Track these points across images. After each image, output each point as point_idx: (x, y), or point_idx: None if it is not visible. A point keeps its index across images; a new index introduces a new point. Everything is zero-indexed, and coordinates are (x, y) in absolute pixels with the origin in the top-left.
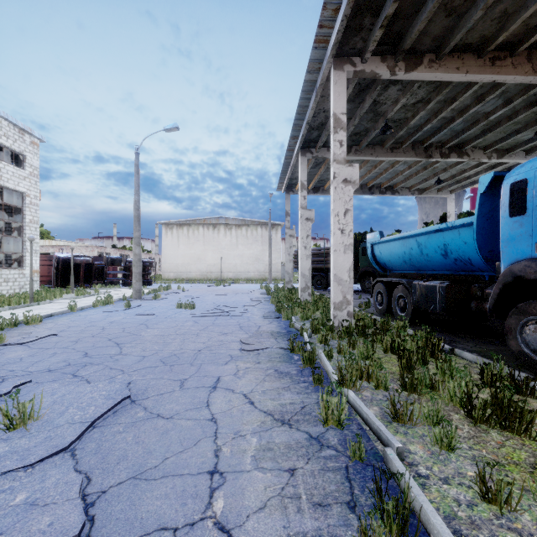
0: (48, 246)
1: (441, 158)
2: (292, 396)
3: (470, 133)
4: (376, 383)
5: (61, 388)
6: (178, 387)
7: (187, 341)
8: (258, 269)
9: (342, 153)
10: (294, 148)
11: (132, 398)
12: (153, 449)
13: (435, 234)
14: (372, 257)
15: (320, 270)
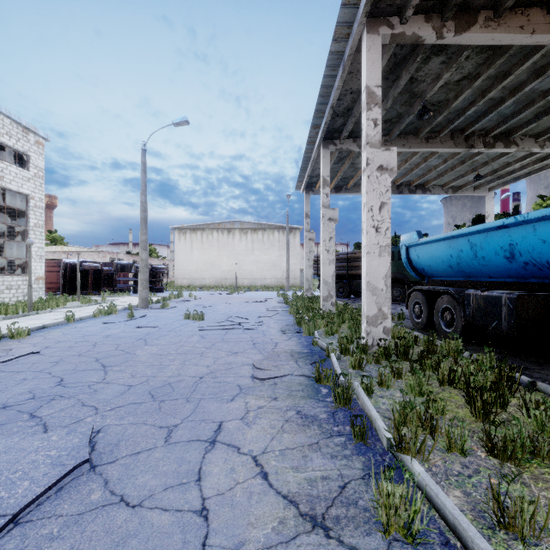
0: (60, 252)
1: (485, 148)
2: (324, 463)
3: (520, 118)
4: (447, 442)
5: (0, 441)
6: (162, 440)
7: (188, 364)
8: (275, 276)
9: (377, 135)
10: (315, 140)
11: (92, 462)
12: None
13: (496, 232)
14: (407, 261)
15: (342, 277)
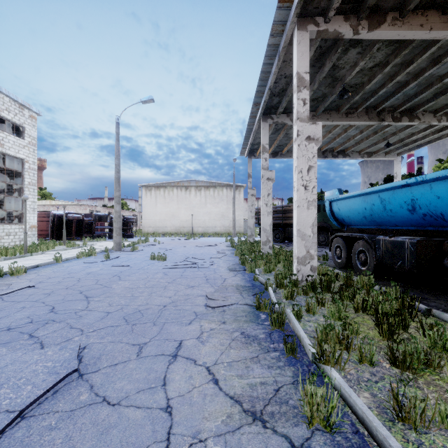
0: (49, 205)
1: (393, 121)
2: (262, 372)
3: (422, 97)
4: (359, 356)
5: (7, 356)
6: (135, 354)
7: (154, 295)
8: (224, 225)
9: (306, 112)
10: (256, 115)
11: (80, 371)
12: None
13: (401, 189)
14: (330, 213)
15: (278, 225)
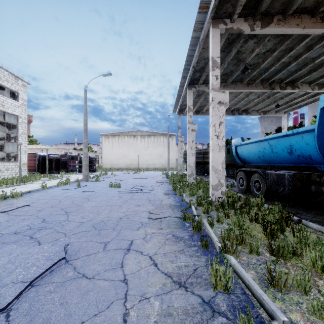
0: (35, 148)
1: (280, 89)
2: (186, 259)
3: (300, 73)
4: (250, 249)
5: (17, 249)
6: (102, 249)
7: (113, 211)
8: (161, 162)
9: (218, 84)
10: (184, 85)
11: (66, 259)
12: (73, 311)
13: (283, 138)
14: (235, 154)
15: (200, 163)
